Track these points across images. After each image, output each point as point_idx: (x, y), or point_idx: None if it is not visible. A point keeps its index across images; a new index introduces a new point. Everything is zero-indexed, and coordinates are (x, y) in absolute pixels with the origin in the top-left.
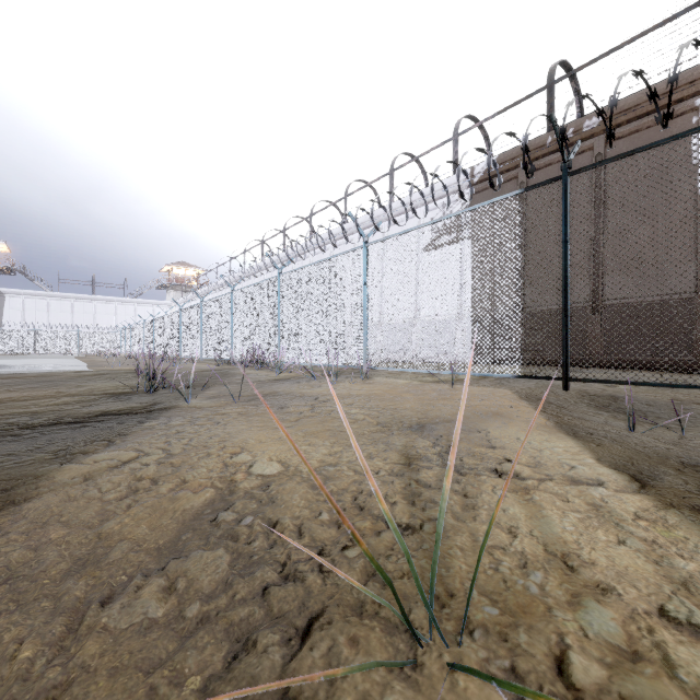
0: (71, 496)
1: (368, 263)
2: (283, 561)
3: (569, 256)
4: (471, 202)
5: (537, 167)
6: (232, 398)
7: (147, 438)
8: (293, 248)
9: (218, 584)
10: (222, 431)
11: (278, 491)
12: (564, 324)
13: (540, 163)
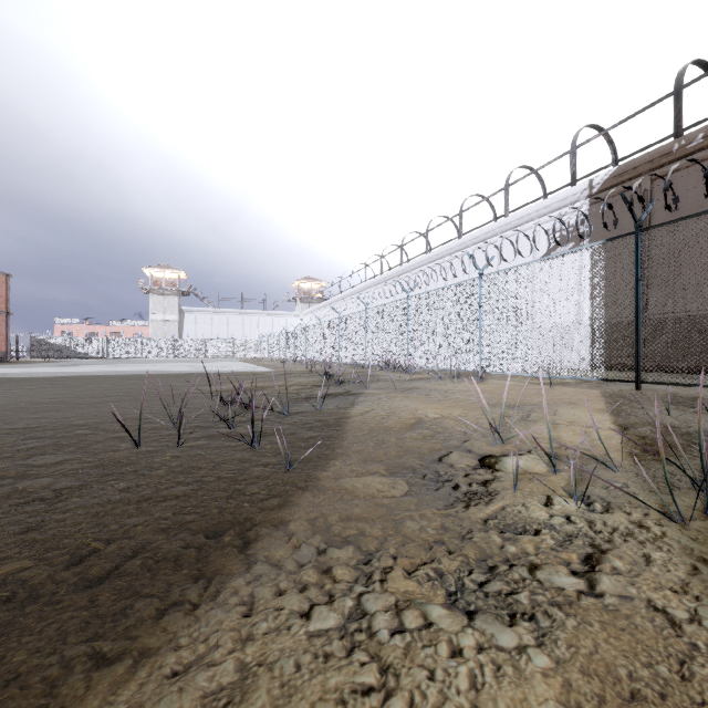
0: (363, 417)
1: (482, 290)
2: (453, 433)
3: (640, 291)
4: (590, 212)
5: (663, 174)
6: (391, 390)
7: (367, 404)
8: (410, 263)
9: (434, 435)
10: (402, 403)
11: (443, 421)
12: (636, 341)
13: (666, 170)
